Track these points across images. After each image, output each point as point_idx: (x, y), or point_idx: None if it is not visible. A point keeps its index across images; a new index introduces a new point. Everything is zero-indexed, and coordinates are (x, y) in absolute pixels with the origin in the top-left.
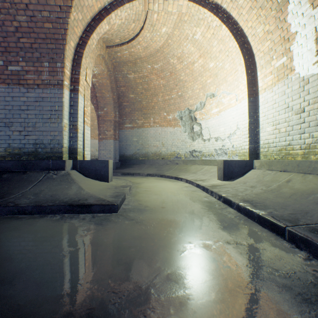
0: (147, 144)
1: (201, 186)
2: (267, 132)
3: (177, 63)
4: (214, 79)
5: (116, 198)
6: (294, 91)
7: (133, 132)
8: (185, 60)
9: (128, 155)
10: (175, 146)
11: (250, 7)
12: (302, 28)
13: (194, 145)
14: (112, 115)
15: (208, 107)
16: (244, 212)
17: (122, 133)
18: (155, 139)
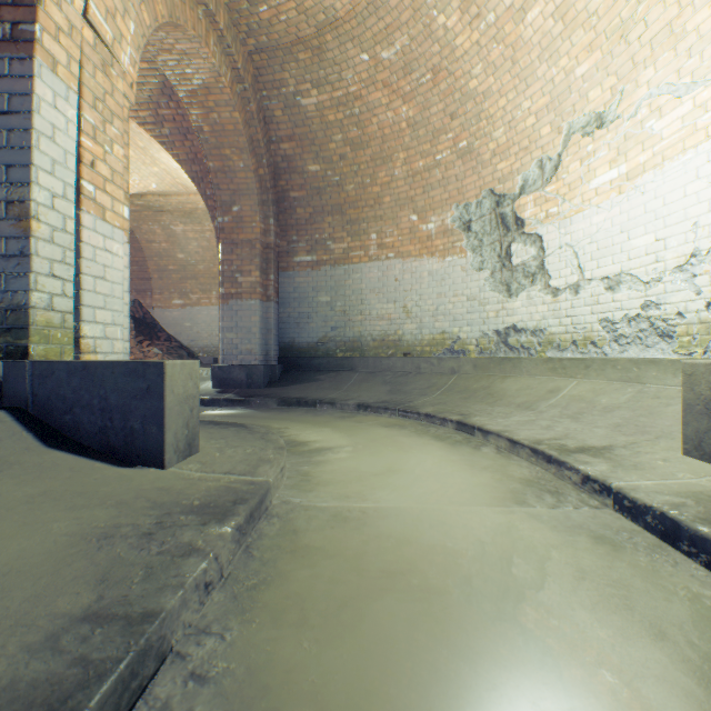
0: (359, 313)
1: (637, 503)
2: None
3: (458, 28)
4: (609, 51)
5: None
6: None
7: (320, 277)
8: (489, 5)
9: (304, 344)
10: (447, 315)
11: None
12: None
13: (512, 311)
14: (254, 226)
15: (576, 171)
16: None
17: (288, 282)
18: (384, 298)
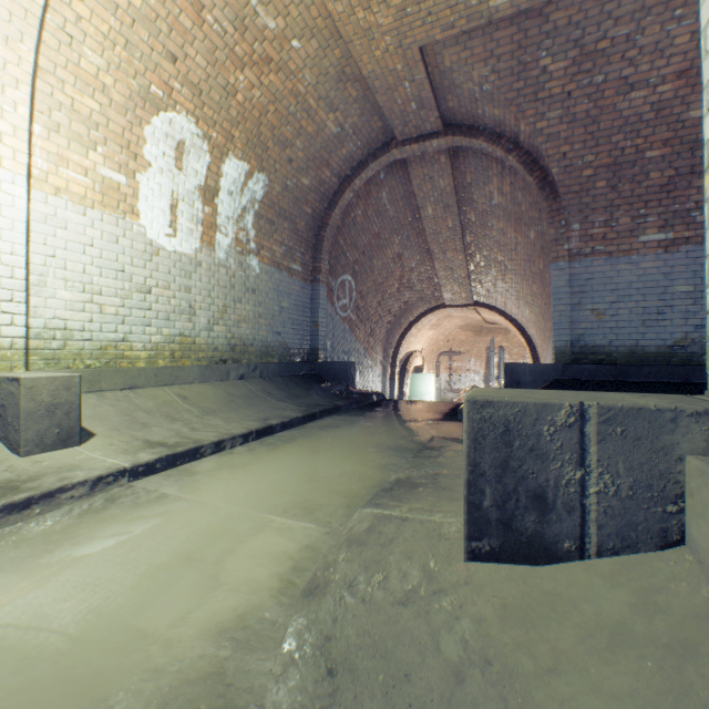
0: None
1: (153, 461)
2: (63, 302)
3: None
4: None
5: (433, 442)
6: (139, 252)
7: None
8: None
9: None
10: None
11: (118, 7)
12: (160, 171)
13: None
14: None
15: None
16: (291, 425)
17: None
18: None
